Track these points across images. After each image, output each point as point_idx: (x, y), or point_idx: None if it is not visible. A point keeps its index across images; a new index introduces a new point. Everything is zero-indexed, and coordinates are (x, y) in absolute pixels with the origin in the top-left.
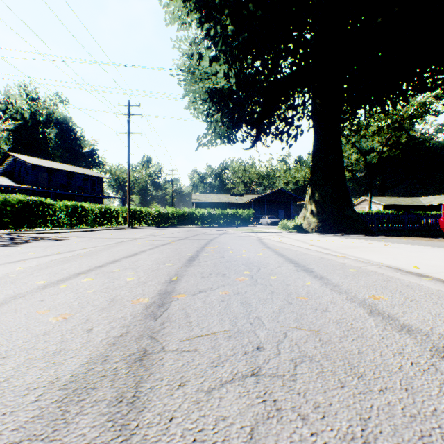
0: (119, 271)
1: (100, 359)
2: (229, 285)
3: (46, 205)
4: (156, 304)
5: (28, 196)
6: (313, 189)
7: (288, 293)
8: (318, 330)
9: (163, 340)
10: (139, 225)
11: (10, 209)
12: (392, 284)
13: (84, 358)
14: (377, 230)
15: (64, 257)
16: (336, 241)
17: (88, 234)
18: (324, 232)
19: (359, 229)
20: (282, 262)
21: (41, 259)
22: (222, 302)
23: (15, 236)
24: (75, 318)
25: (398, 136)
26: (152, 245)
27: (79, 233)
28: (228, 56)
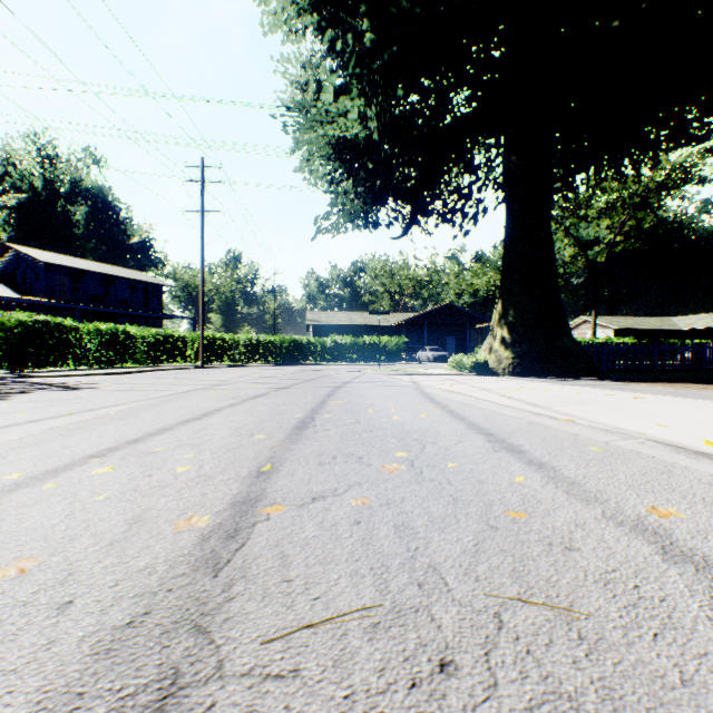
0: (167, 451)
1: (60, 709)
2: (369, 483)
3: (66, 329)
4: (223, 530)
5: (34, 315)
6: (506, 304)
7: (487, 503)
8: (570, 606)
9: (223, 638)
10: (219, 361)
11: (5, 335)
12: (679, 479)
13: (21, 704)
14: (609, 371)
15: (76, 420)
16: (549, 390)
17: (132, 378)
18: (523, 375)
19: (582, 370)
20: (463, 432)
21: (33, 426)
22: (357, 524)
23: (9, 381)
24: (45, 569)
25: (640, 218)
26: (237, 399)
27: (118, 376)
28: (365, 84)
